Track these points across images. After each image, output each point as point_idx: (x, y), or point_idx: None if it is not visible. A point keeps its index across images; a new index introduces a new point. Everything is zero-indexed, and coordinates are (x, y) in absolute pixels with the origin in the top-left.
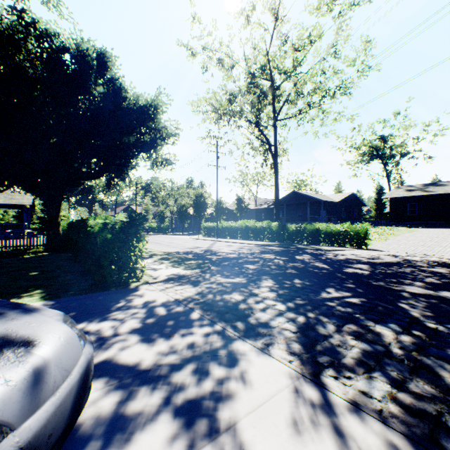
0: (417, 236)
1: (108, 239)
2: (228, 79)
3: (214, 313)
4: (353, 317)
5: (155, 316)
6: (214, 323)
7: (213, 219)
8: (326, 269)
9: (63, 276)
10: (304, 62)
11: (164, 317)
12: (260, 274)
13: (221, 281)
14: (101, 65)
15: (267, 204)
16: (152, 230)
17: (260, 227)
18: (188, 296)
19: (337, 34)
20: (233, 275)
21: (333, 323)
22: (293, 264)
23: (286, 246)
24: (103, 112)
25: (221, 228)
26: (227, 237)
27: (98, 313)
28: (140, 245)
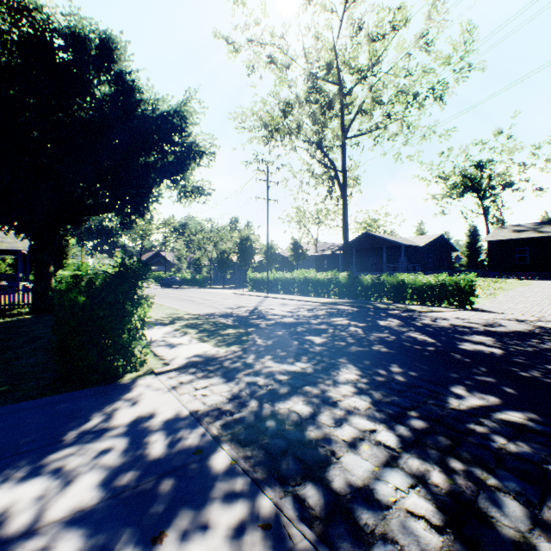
0: (535, 291)
1: (80, 303)
2: (282, 84)
3: (259, 453)
4: (548, 474)
5: (142, 461)
6: (258, 486)
7: (262, 268)
8: (432, 345)
9: (26, 358)
10: (384, 57)
11: (157, 465)
12: (333, 355)
13: (273, 370)
14: (105, 53)
15: (331, 249)
16: (185, 283)
17: (324, 279)
18: (215, 404)
19: (429, 19)
20: (290, 356)
21: (515, 493)
22: (379, 335)
23: (361, 305)
24: (109, 120)
25: (272, 280)
26: (280, 292)
27: (32, 451)
28: (141, 310)
